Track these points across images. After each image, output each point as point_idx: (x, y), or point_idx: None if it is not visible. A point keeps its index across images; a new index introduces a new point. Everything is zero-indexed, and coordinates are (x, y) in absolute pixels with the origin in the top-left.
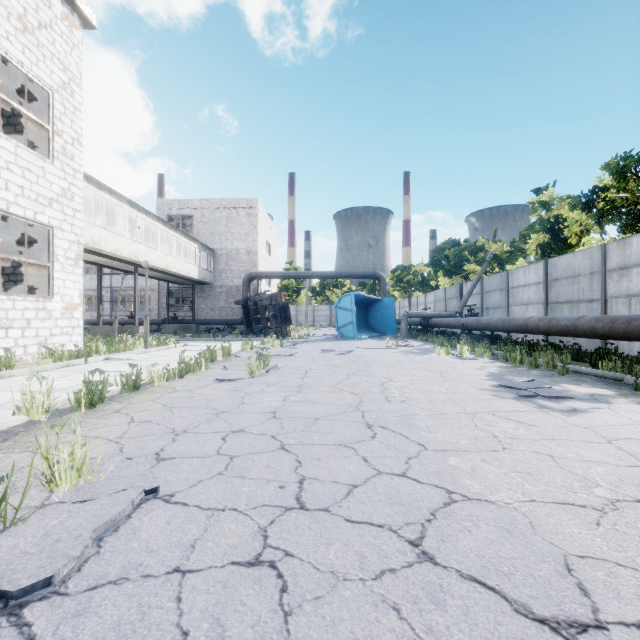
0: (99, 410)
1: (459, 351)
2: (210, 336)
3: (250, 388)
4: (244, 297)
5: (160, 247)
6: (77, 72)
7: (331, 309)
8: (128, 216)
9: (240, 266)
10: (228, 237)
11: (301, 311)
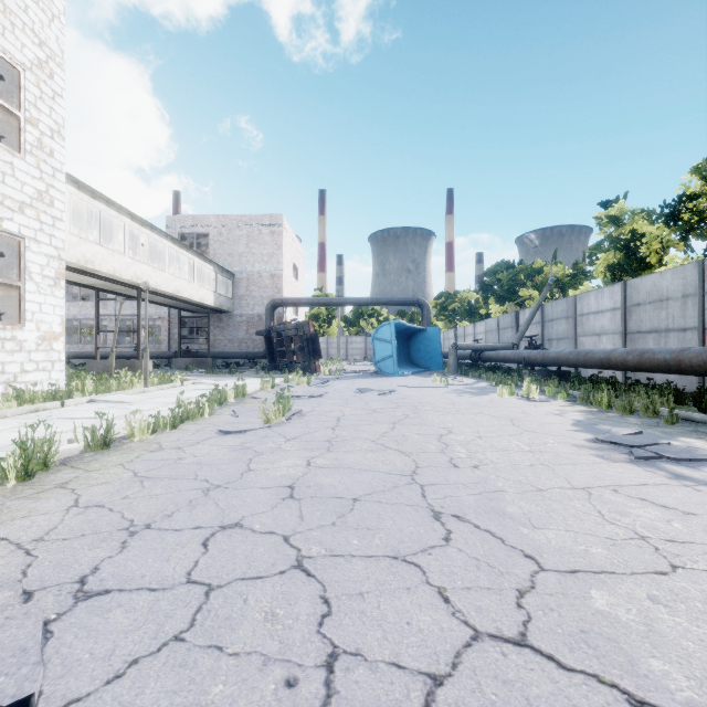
0: (36, 483)
1: (526, 391)
2: (226, 372)
3: (263, 444)
4: (267, 327)
5: (170, 269)
6: (58, 49)
7: (366, 341)
8: (131, 232)
9: (263, 292)
10: (249, 258)
11: (332, 343)
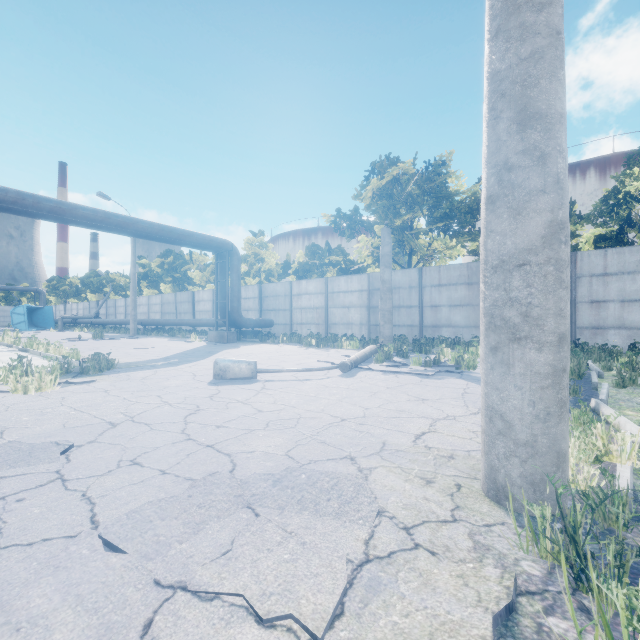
0: None
1: (84, 330)
2: None
3: None
4: None
5: None
6: None
7: None
8: None
9: None
10: None
11: None
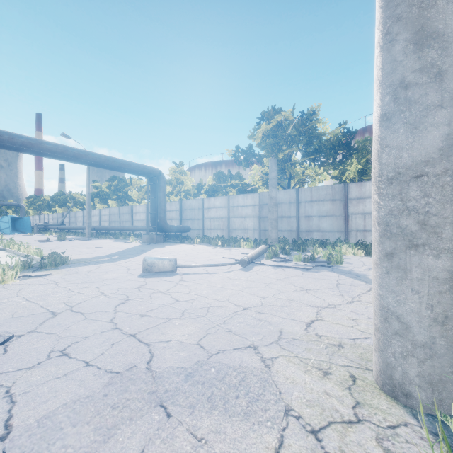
0: None
1: (52, 234)
2: None
3: None
4: None
5: None
6: None
7: None
8: None
9: None
10: None
11: None
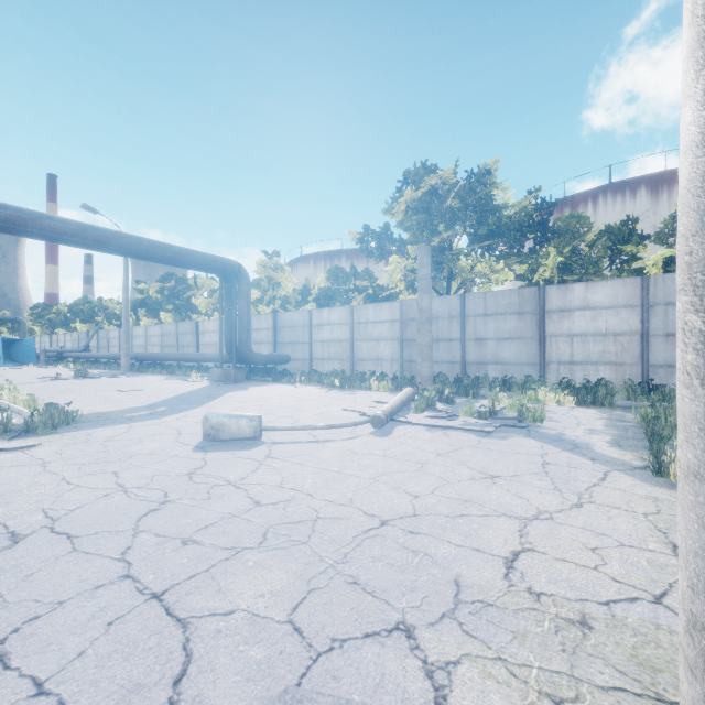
0: None
1: (69, 366)
2: None
3: None
4: None
5: None
6: None
7: None
8: None
9: None
10: None
11: None
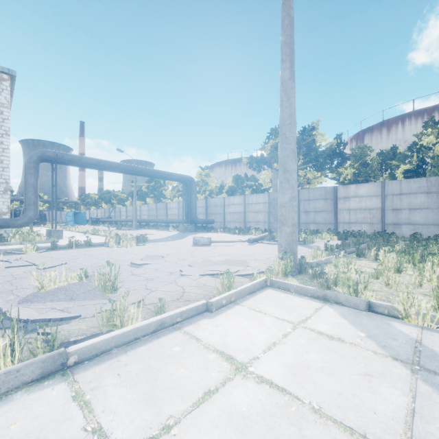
0: None
1: (105, 225)
2: None
3: None
4: None
5: None
6: None
7: None
8: None
9: None
10: None
11: None
